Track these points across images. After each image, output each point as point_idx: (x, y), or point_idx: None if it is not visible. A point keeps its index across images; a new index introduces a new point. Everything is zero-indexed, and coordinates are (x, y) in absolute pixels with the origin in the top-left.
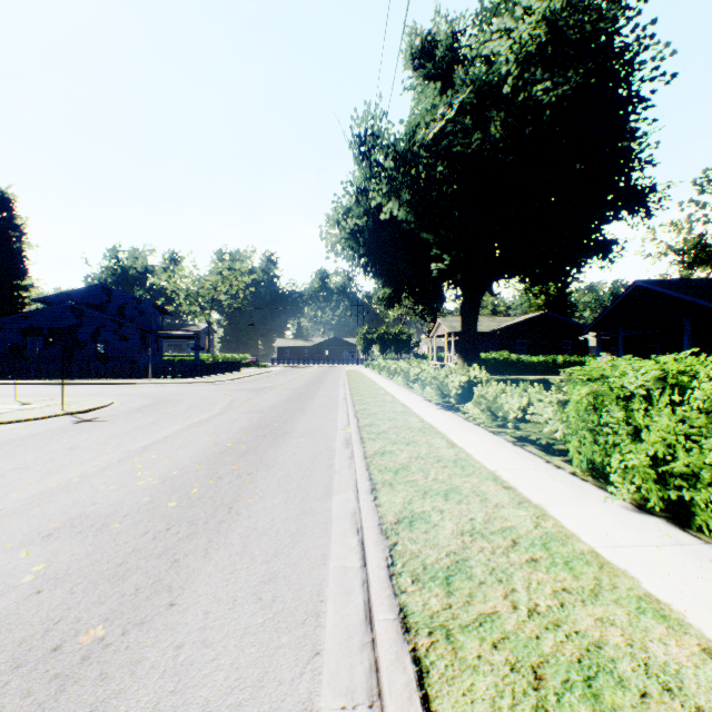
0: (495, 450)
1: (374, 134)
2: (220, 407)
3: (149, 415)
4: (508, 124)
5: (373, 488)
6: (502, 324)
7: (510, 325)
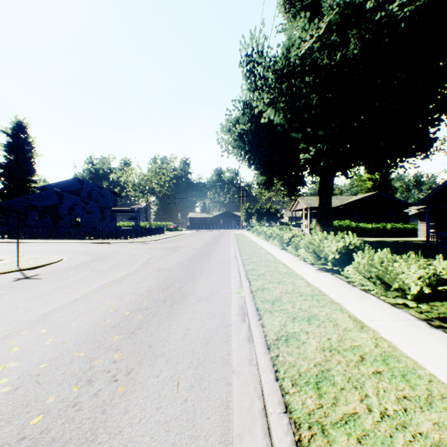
0: (417, 335)
1: (258, 51)
2: (138, 265)
3: (79, 272)
4: (366, 38)
5: (298, 445)
6: (343, 201)
7: (350, 202)
